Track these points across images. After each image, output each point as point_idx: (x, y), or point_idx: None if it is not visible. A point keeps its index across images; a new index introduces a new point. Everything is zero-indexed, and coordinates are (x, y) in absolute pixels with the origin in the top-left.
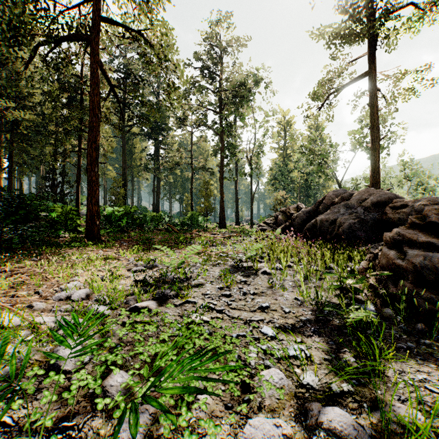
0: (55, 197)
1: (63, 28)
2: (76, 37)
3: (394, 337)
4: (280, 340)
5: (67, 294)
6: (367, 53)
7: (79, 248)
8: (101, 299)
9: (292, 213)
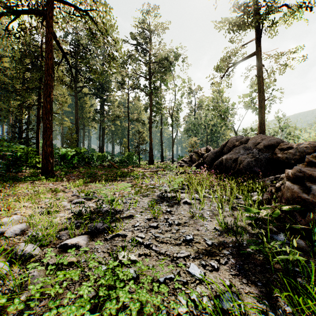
0: (20, 141)
1: (23, 4)
2: (33, 11)
3: (315, 273)
4: (209, 283)
5: (2, 230)
6: (256, 37)
7: (34, 182)
8: (34, 234)
9: (203, 153)
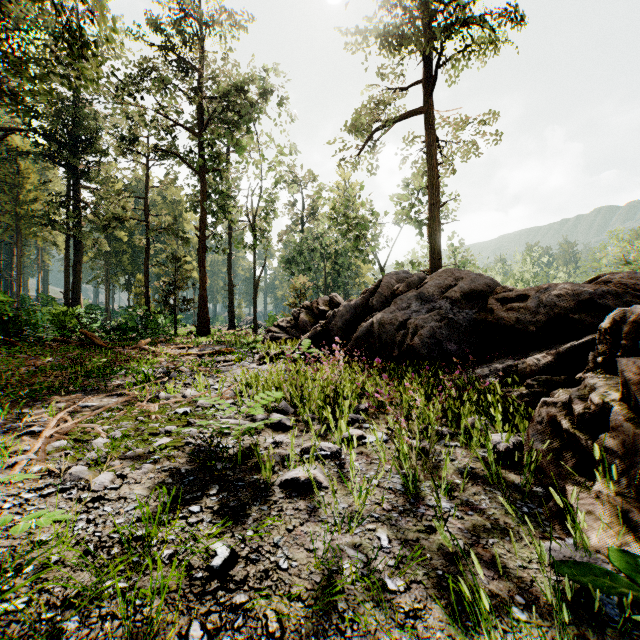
0: None
1: None
2: None
3: None
4: None
5: None
6: (425, 78)
7: None
8: None
9: (323, 310)
